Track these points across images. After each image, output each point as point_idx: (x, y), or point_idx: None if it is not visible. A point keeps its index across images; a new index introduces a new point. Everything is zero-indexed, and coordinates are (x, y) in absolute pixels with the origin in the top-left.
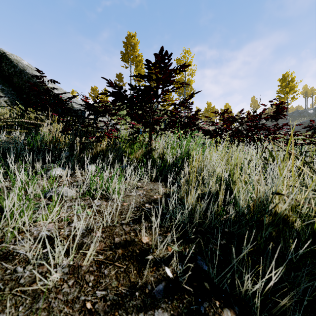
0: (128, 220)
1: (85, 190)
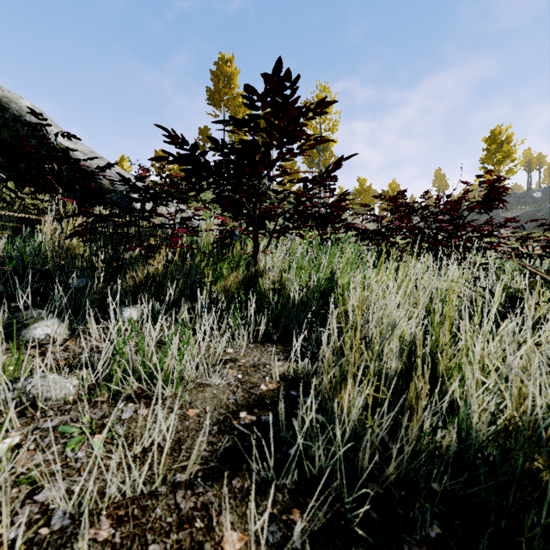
0: (192, 473)
1: (102, 376)
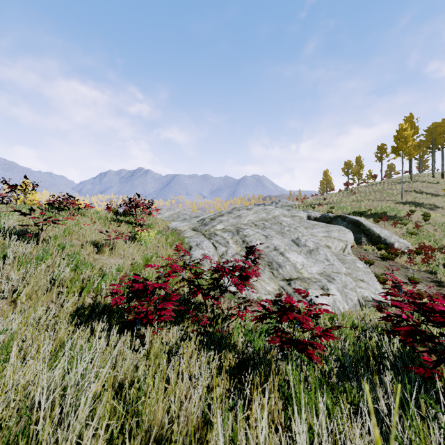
0: (425, 277)
1: (417, 274)
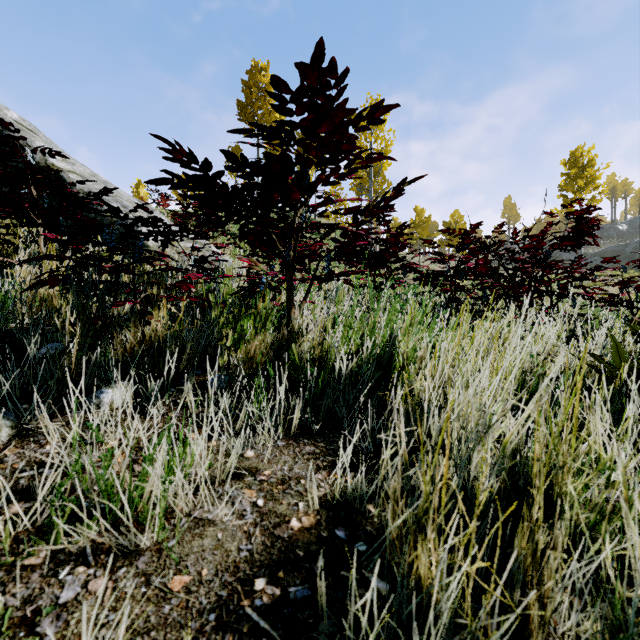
0: None
1: (43, 516)
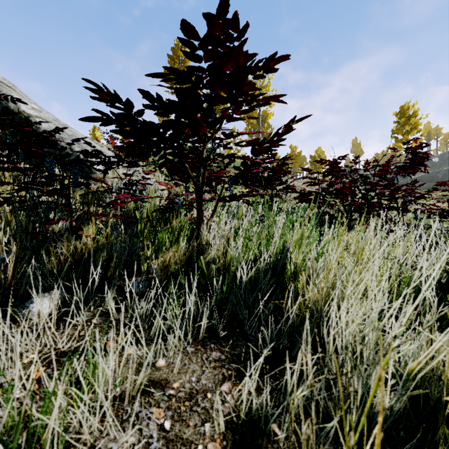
0: None
1: None
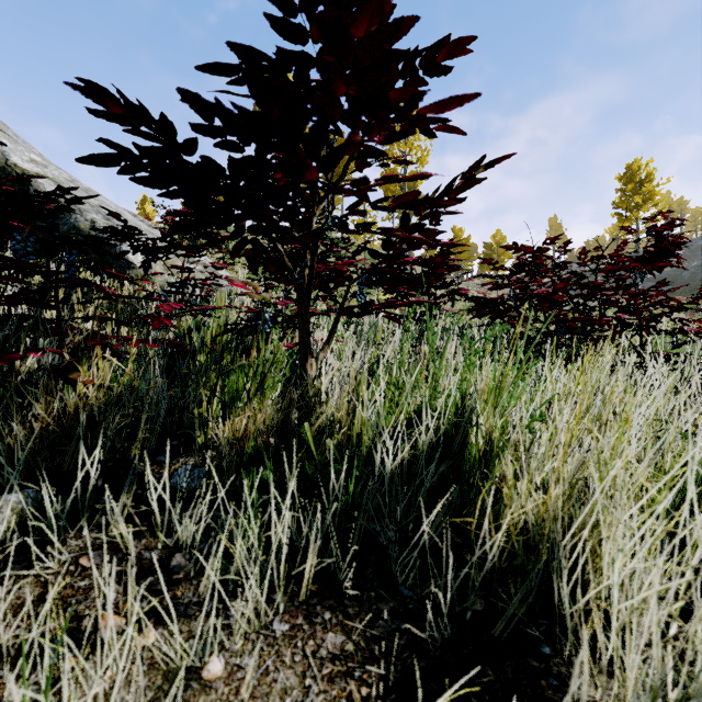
0: None
1: None
